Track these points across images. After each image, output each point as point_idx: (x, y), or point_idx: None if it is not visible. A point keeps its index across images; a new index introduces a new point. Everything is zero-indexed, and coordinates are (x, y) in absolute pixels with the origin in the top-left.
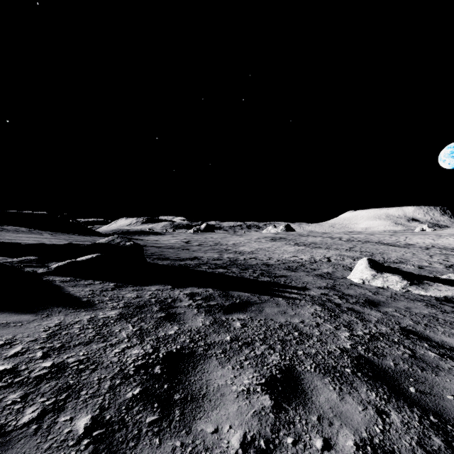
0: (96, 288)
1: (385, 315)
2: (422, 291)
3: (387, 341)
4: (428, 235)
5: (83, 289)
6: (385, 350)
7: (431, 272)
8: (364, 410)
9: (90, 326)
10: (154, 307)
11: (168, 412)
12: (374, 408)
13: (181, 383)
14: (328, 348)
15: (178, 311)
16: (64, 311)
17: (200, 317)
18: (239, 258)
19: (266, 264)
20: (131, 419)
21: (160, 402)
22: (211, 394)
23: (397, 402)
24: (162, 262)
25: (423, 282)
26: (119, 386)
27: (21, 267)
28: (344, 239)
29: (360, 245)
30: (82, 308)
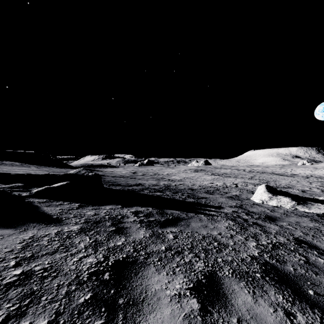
0: (65, 207)
1: (281, 228)
2: (306, 209)
3: (286, 249)
4: (308, 168)
5: (54, 208)
6: (285, 257)
7: (311, 195)
8: (275, 312)
9: (56, 239)
10: (108, 222)
11: (113, 316)
12: (283, 310)
13: (125, 288)
14: (241, 256)
15: (125, 225)
16: (38, 226)
17: (142, 230)
18: (171, 184)
19: (191, 188)
20: (81, 323)
21: (107, 306)
22: (149, 298)
23: (300, 304)
24: (115, 188)
25: (307, 202)
26: (74, 292)
27: (11, 191)
28: (247, 170)
29: (259, 175)
30: (52, 224)
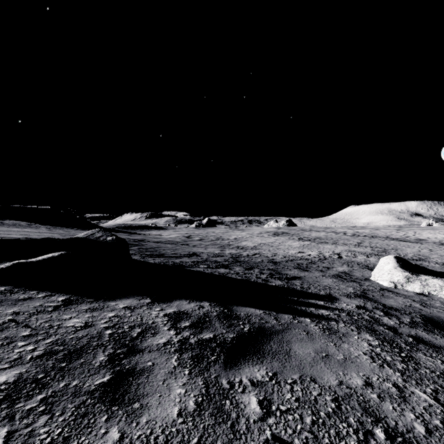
0: (29, 307)
1: None
2: None
3: None
4: (438, 230)
5: (4, 310)
6: None
7: None
8: None
9: None
10: (101, 353)
11: None
12: None
13: None
14: None
15: (141, 362)
16: None
17: (179, 382)
18: (242, 254)
19: (272, 261)
20: None
21: None
22: None
23: None
24: (154, 260)
25: None
26: None
27: None
28: (349, 234)
29: (368, 240)
30: None
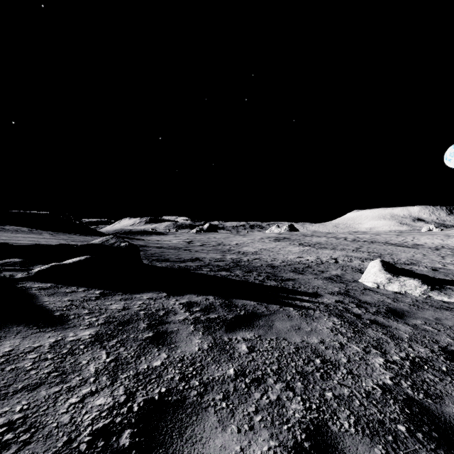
0: (78, 297)
1: (416, 329)
2: (445, 297)
3: (434, 371)
4: (436, 236)
5: (61, 298)
6: (437, 386)
7: (447, 275)
8: None
9: (49, 356)
10: (142, 323)
11: None
12: None
13: None
14: (363, 386)
15: (170, 328)
16: (25, 331)
17: (196, 337)
18: (242, 259)
19: (271, 265)
20: None
21: None
22: None
23: None
24: (161, 264)
25: (445, 287)
26: None
27: (0, 270)
28: (349, 239)
29: (367, 246)
30: (49, 327)
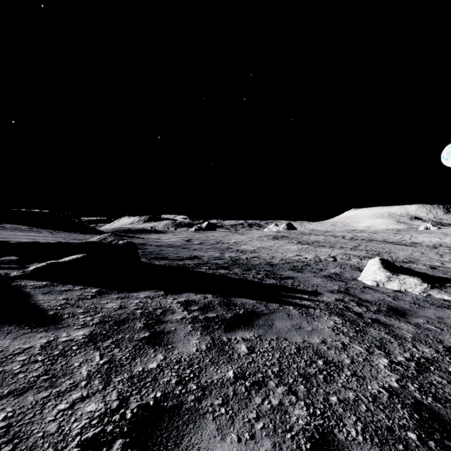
0: (73, 295)
1: (419, 328)
2: (445, 296)
3: (441, 372)
4: (434, 234)
5: (56, 297)
6: (446, 389)
7: (446, 273)
8: None
9: (40, 358)
10: (138, 323)
11: None
12: None
13: None
14: (369, 389)
15: (167, 327)
16: (16, 331)
17: (194, 337)
18: (241, 257)
19: (269, 263)
20: None
21: None
22: None
23: None
24: (159, 262)
25: (446, 285)
26: None
27: None
28: (347, 237)
29: (365, 244)
30: (42, 327)
